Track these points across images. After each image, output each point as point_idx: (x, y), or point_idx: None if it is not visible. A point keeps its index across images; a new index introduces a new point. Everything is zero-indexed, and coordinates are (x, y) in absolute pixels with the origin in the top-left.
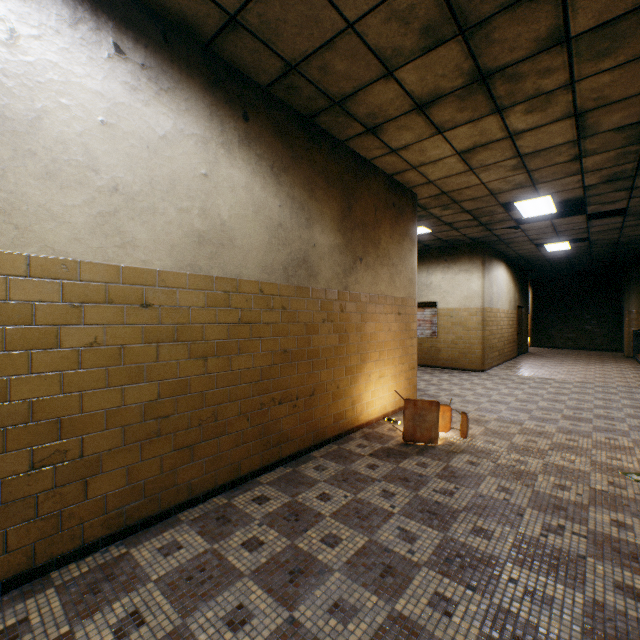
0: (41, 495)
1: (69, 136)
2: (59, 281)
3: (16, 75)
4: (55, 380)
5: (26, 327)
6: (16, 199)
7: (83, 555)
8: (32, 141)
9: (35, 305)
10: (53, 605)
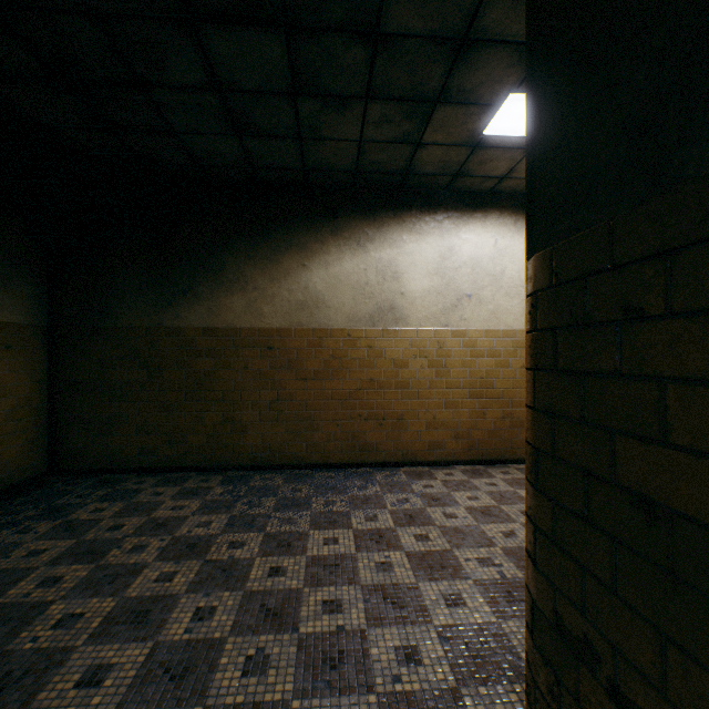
0: (504, 430)
1: (513, 274)
2: (510, 339)
3: (496, 257)
4: (508, 382)
5: (499, 359)
6: (496, 307)
7: (518, 463)
8: (501, 282)
9: (502, 350)
10: (515, 471)
